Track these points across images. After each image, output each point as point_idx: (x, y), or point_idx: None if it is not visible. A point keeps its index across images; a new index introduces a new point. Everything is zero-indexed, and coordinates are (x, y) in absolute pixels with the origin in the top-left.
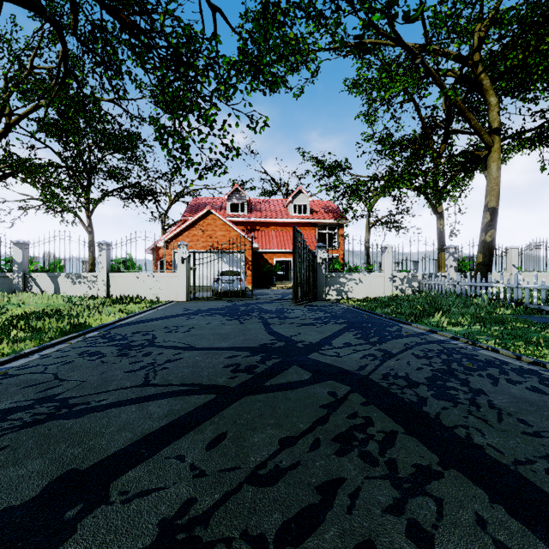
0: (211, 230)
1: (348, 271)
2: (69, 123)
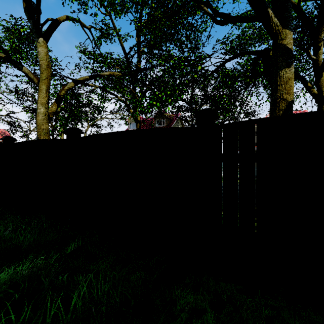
0: None
1: None
2: None
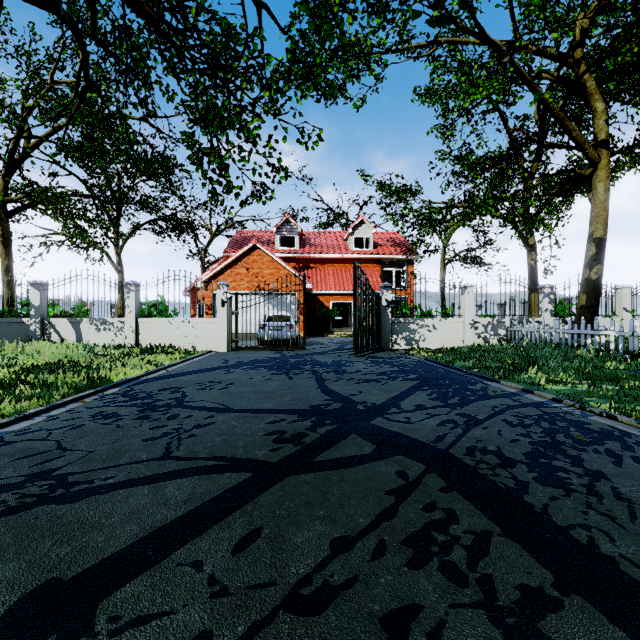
0: (257, 268)
1: (420, 316)
2: (95, 146)
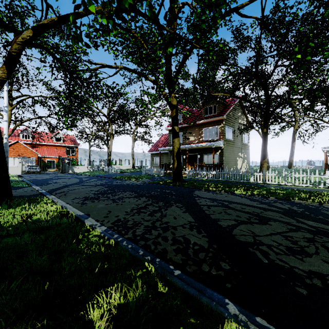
0: (18, 149)
1: (76, 165)
2: None
